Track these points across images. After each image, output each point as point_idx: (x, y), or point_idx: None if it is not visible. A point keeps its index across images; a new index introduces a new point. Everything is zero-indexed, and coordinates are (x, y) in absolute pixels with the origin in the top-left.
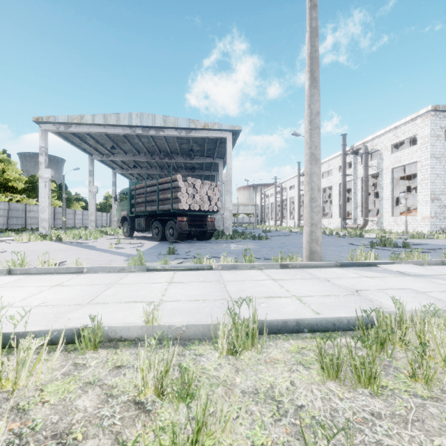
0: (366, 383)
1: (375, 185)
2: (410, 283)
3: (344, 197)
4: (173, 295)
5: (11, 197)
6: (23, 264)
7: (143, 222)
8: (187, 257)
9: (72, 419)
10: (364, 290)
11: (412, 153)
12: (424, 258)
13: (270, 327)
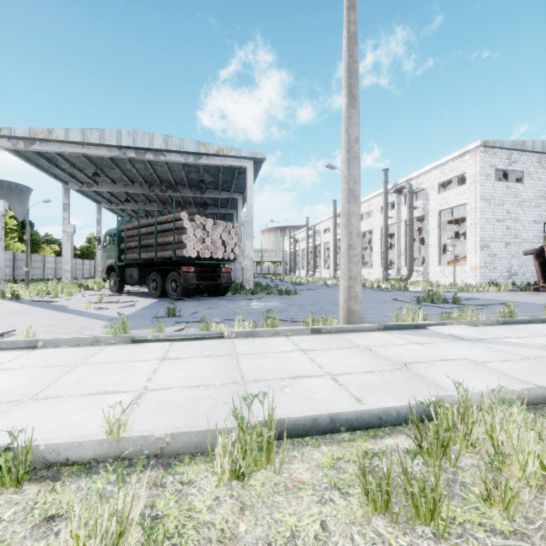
0: (428, 518)
1: (420, 229)
2: (466, 351)
3: (386, 243)
4: (163, 379)
5: None
6: None
7: (136, 273)
8: (191, 320)
9: None
10: (414, 362)
11: (461, 194)
12: (478, 317)
13: (294, 427)
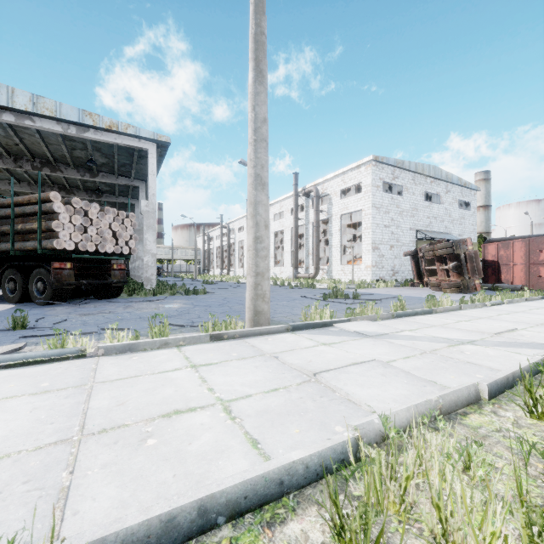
0: None
1: (325, 232)
2: (372, 349)
3: (296, 243)
4: None
5: None
6: None
7: None
8: (48, 333)
9: None
10: (324, 371)
11: (358, 201)
12: (377, 312)
13: None
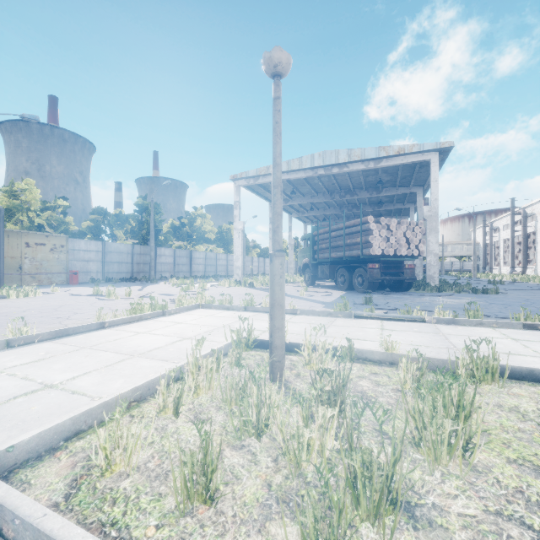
0: None
1: None
2: None
3: None
4: (391, 338)
5: (206, 247)
6: (252, 304)
7: (327, 270)
8: (388, 308)
9: (362, 388)
10: None
11: None
12: None
13: (511, 372)
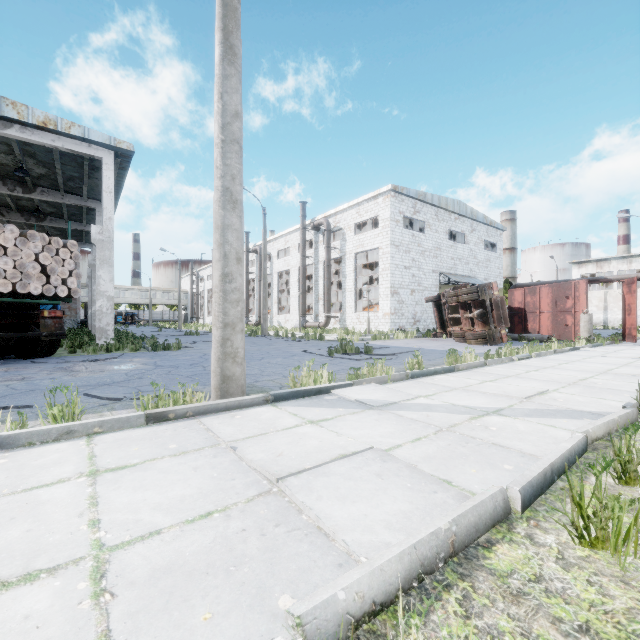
0: None
1: (339, 273)
2: (373, 428)
3: (304, 286)
4: None
5: None
6: None
7: None
8: None
9: None
10: (294, 473)
11: (375, 237)
12: (388, 372)
13: None
